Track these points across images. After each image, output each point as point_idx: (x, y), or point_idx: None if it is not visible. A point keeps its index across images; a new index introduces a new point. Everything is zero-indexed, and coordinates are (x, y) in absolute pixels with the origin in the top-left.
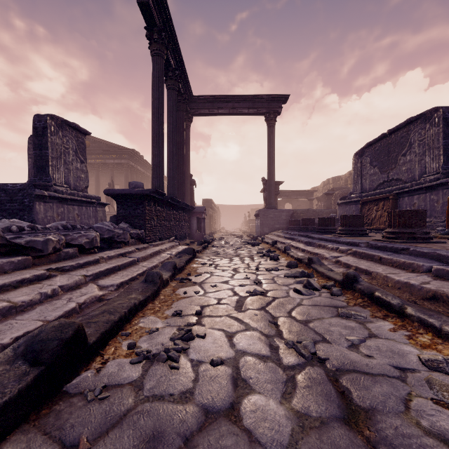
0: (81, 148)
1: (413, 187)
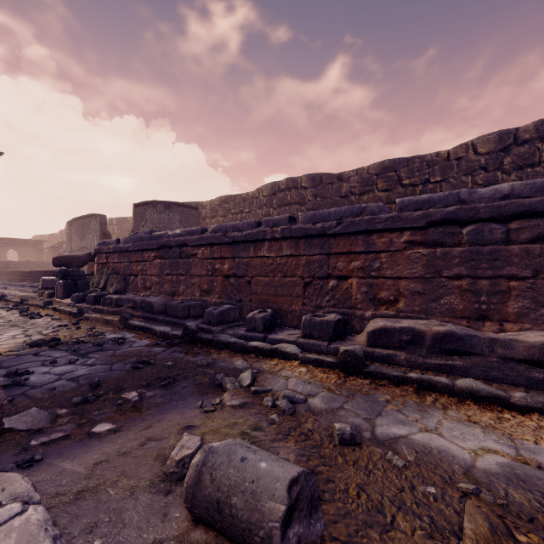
0: None
1: None
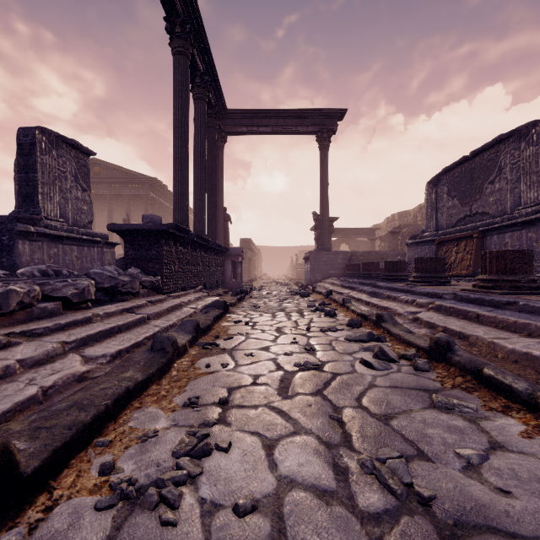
0: (82, 172)
1: (505, 223)
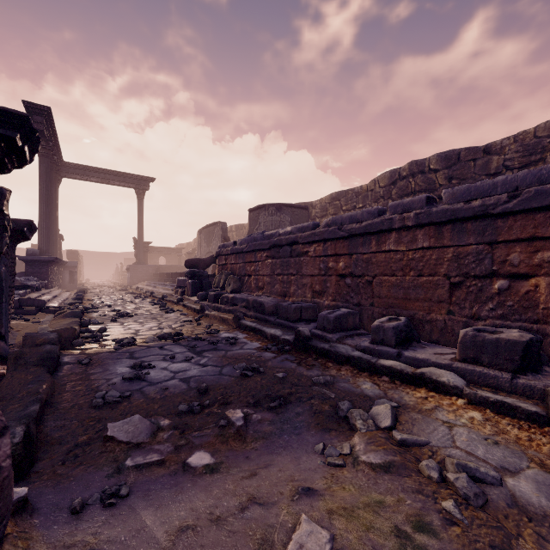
0: None
1: None
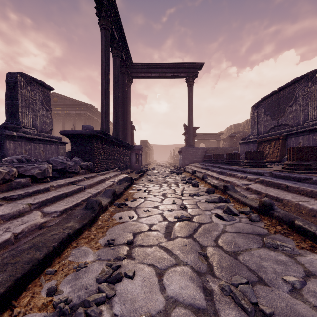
0: (46, 100)
1: (299, 130)
